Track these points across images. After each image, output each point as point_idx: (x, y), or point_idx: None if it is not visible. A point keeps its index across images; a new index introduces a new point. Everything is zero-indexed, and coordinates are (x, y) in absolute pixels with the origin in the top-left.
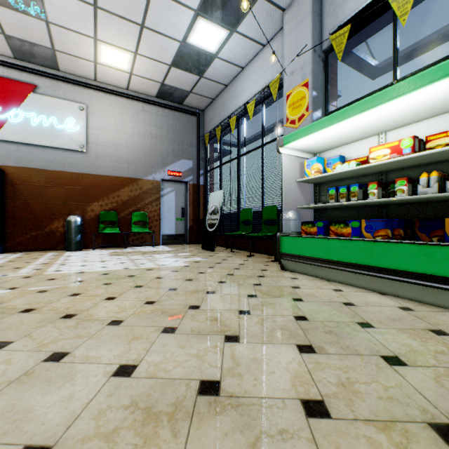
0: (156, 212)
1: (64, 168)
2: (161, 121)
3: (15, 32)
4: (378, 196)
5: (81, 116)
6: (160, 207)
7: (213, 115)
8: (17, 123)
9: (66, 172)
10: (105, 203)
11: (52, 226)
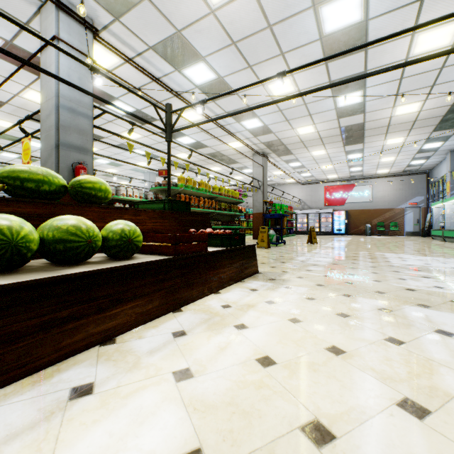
0: (402, 222)
1: (364, 208)
2: (404, 181)
3: (353, 175)
4: (448, 220)
5: (369, 189)
6: (404, 219)
7: (434, 174)
8: (350, 197)
9: (365, 209)
10: (378, 219)
11: (360, 227)
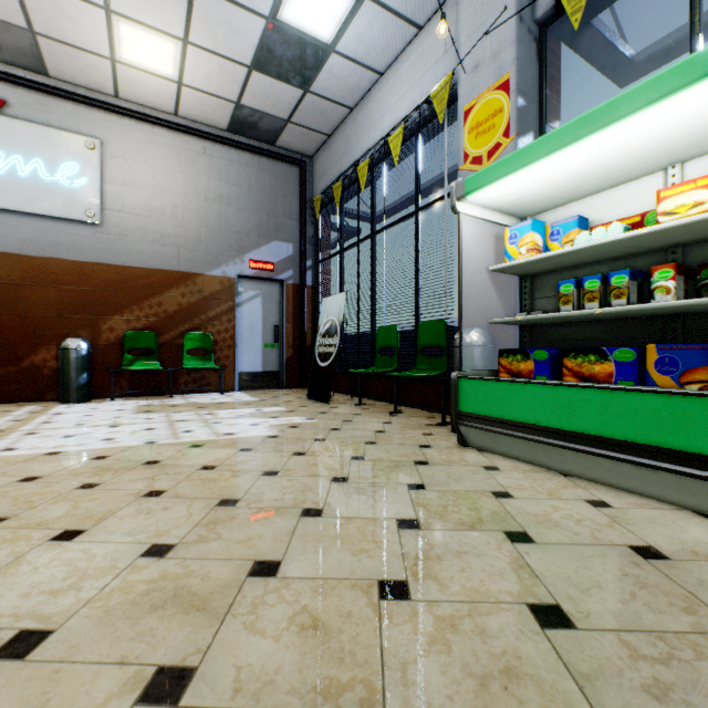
0: (229, 334)
1: (58, 253)
2: (238, 172)
3: None
4: (677, 294)
5: (89, 159)
6: (235, 324)
7: (329, 163)
8: None
9: (63, 260)
10: (135, 316)
11: (36, 357)
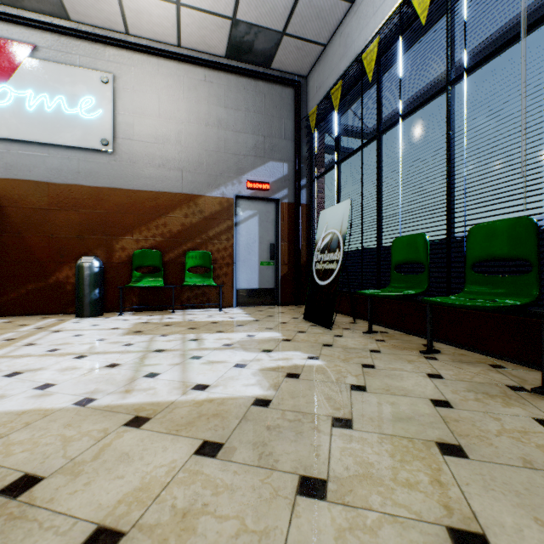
0: (227, 252)
1: (78, 180)
2: (235, 97)
3: None
4: None
5: (104, 92)
6: (233, 242)
7: (324, 75)
8: (4, 107)
9: (82, 186)
10: (143, 236)
11: (60, 274)
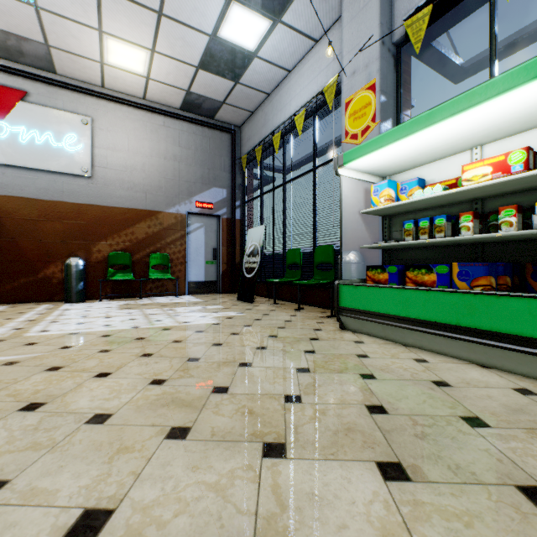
0: (181, 254)
1: (62, 198)
2: (187, 139)
3: None
4: (474, 231)
5: (84, 131)
6: (185, 247)
7: (252, 132)
8: (1, 139)
9: (66, 202)
10: (116, 241)
11: (48, 271)
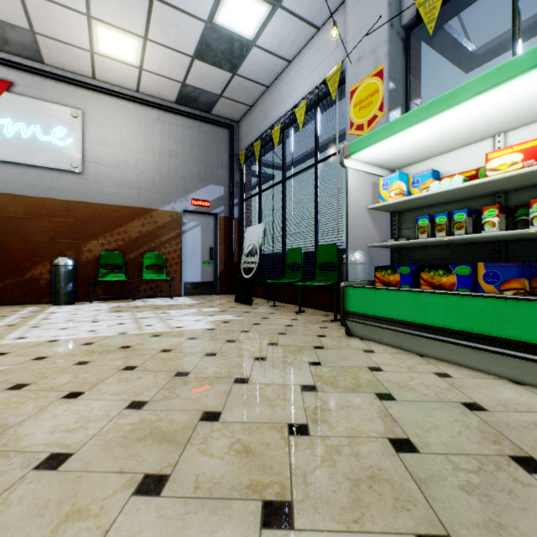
0: (176, 254)
1: (51, 194)
2: (183, 134)
3: None
4: (500, 227)
5: (74, 125)
6: (181, 246)
7: (251, 127)
8: None
9: (54, 199)
10: (107, 240)
11: (35, 271)
